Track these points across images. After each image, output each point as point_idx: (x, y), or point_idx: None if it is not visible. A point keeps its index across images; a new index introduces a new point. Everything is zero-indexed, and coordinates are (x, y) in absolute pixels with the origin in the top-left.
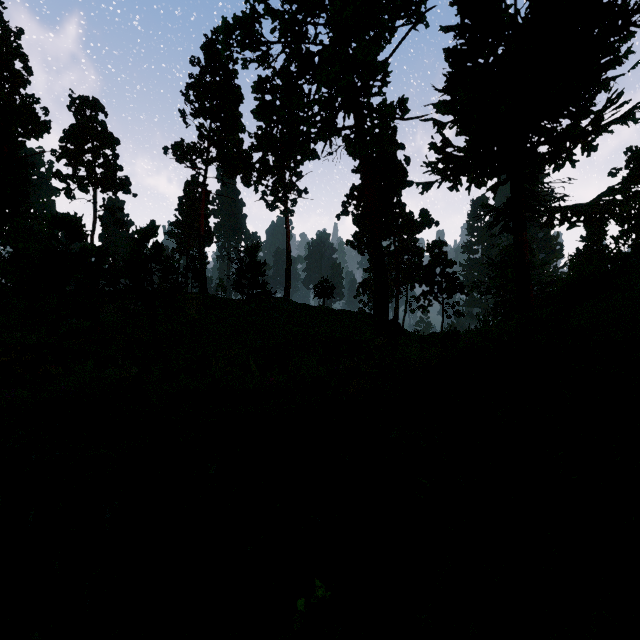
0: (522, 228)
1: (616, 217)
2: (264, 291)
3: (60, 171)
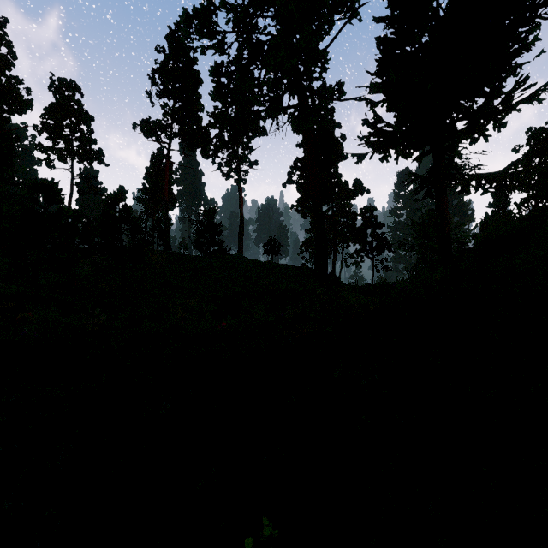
0: (443, 193)
1: (523, 184)
2: (220, 249)
3: (41, 143)
